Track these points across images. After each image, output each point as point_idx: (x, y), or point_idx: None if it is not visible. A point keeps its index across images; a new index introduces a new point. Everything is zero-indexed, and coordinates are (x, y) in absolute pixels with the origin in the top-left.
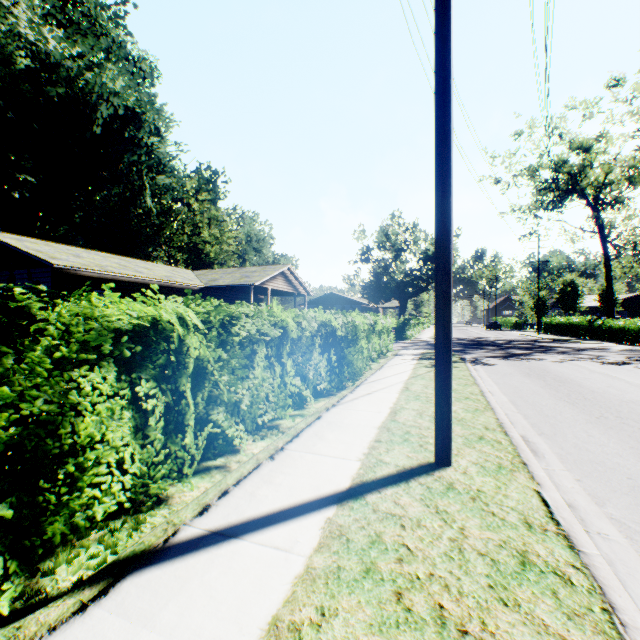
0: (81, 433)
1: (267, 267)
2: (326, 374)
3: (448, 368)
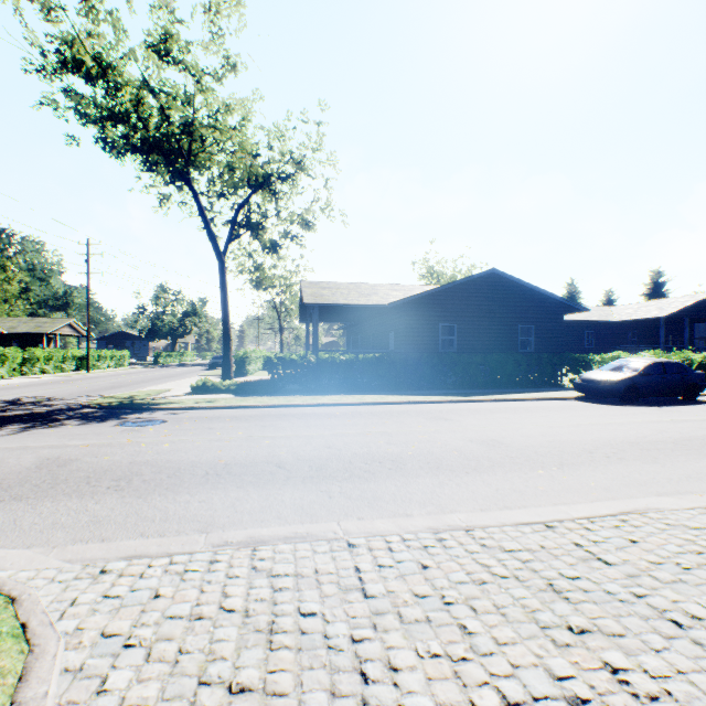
0: (35, 363)
1: (57, 319)
2: (77, 367)
3: (90, 359)
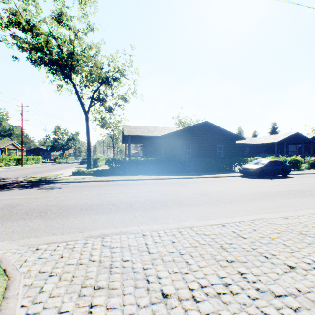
0: None
1: (6, 141)
2: (16, 164)
3: (23, 160)
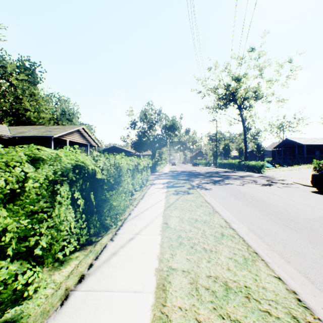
0: None
1: (67, 126)
2: (83, 222)
3: None
